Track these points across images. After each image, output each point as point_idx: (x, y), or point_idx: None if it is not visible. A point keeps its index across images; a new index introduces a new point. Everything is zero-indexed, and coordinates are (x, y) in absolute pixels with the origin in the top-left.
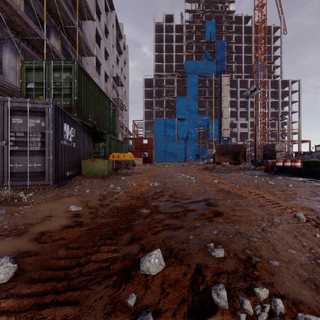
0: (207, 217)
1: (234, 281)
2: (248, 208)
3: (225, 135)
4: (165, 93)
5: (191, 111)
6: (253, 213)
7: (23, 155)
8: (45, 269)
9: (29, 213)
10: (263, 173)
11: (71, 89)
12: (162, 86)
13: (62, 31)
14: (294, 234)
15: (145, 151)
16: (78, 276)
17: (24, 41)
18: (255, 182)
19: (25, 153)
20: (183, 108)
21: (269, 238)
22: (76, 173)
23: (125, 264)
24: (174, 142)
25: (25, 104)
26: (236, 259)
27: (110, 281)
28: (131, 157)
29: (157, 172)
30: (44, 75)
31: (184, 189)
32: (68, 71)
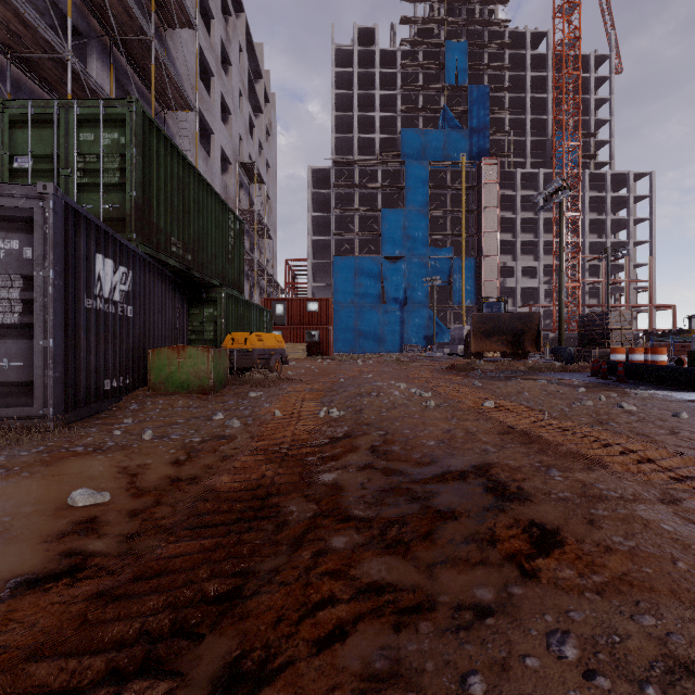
0: (511, 552)
1: None
2: (640, 514)
3: (489, 294)
4: (357, 200)
5: (415, 241)
6: (672, 539)
7: None
8: None
9: None
10: (590, 380)
11: (123, 171)
12: (350, 185)
13: (117, 49)
14: None
15: (312, 328)
16: None
17: (19, 64)
18: (588, 405)
19: None
20: (396, 233)
21: None
22: (136, 383)
23: None
24: (378, 308)
25: None
26: None
27: None
28: (278, 342)
29: (338, 378)
30: (56, 136)
31: (410, 427)
32: (115, 127)
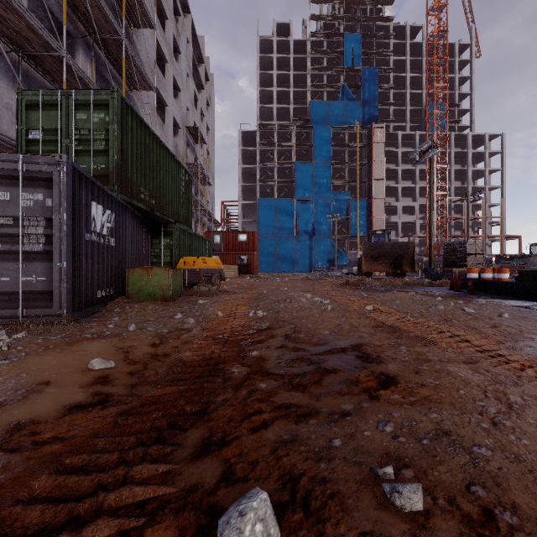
0: (366, 388)
1: None
2: (447, 368)
3: (377, 227)
4: (276, 155)
5: (321, 187)
6: (461, 380)
7: (12, 261)
8: None
9: (4, 377)
10: (448, 292)
11: (107, 141)
12: (271, 143)
13: (97, 45)
14: None
15: (242, 253)
16: None
17: (28, 60)
18: (440, 309)
19: (16, 256)
20: (306, 181)
21: (515, 447)
22: (117, 293)
23: (182, 523)
24: (292, 238)
25: (14, 164)
26: (458, 519)
27: None
28: (217, 264)
29: (262, 291)
30: (59, 116)
31: (312, 323)
32: (102, 110)
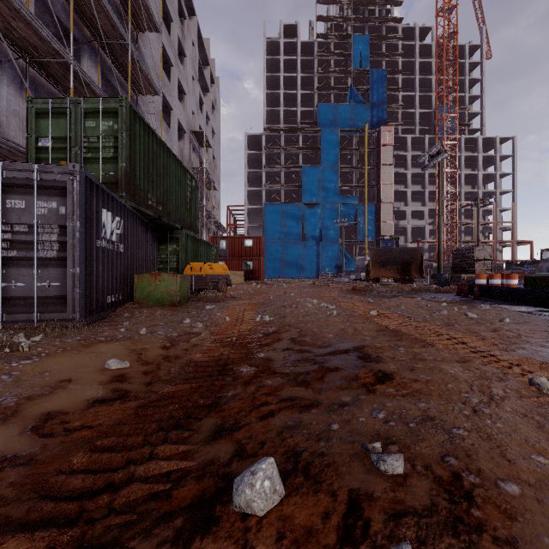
0: (364, 383)
1: (432, 535)
2: (440, 366)
3: (386, 232)
4: (282, 159)
5: (328, 191)
6: (451, 375)
7: (27, 267)
8: (40, 499)
9: (29, 375)
10: (454, 298)
11: (116, 149)
12: (277, 147)
13: (103, 50)
14: (536, 420)
15: (248, 259)
16: (106, 514)
17: (35, 66)
18: (444, 314)
19: (30, 262)
20: (313, 185)
21: (489, 429)
22: (126, 299)
23: (203, 486)
24: (299, 243)
25: (29, 173)
26: (431, 480)
27: (169, 530)
28: (224, 270)
29: (269, 296)
30: (69, 124)
31: (317, 327)
32: (110, 117)
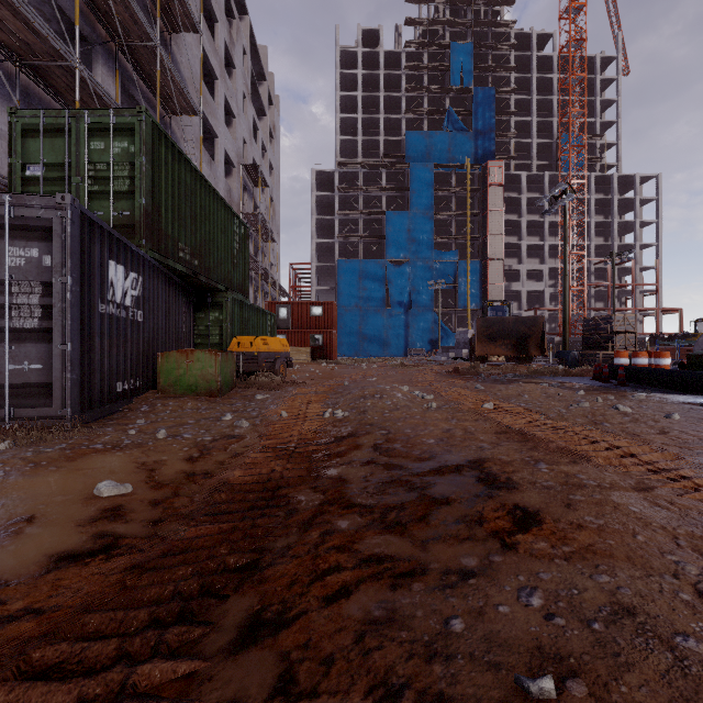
0: (495, 530)
1: None
2: (613, 499)
3: (494, 297)
4: (361, 203)
5: (420, 244)
6: (637, 518)
7: None
8: None
9: None
10: (591, 384)
11: (133, 179)
12: (354, 187)
13: (123, 55)
14: None
15: (316, 331)
16: None
17: (28, 72)
18: (585, 407)
19: (0, 335)
20: (401, 236)
21: None
22: (146, 385)
23: None
24: (382, 312)
25: None
26: None
27: None
28: (283, 346)
29: (343, 381)
30: (67, 145)
31: (411, 427)
32: (125, 136)
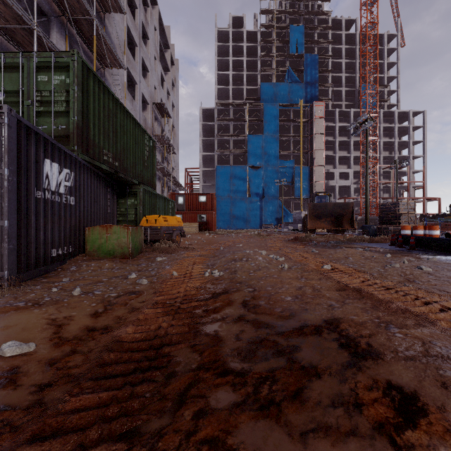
0: (378, 420)
1: None
2: None
3: (318, 190)
4: (231, 129)
5: (270, 156)
6: None
7: None
8: None
9: None
10: (391, 248)
11: (68, 102)
12: (227, 119)
13: (71, 25)
14: None
15: (202, 212)
16: None
17: (1, 32)
18: (396, 267)
19: None
20: (257, 151)
21: None
22: (77, 251)
23: None
24: (245, 200)
25: None
26: None
27: None
28: (178, 222)
29: (219, 246)
30: (21, 78)
31: (271, 285)
32: (63, 72)
